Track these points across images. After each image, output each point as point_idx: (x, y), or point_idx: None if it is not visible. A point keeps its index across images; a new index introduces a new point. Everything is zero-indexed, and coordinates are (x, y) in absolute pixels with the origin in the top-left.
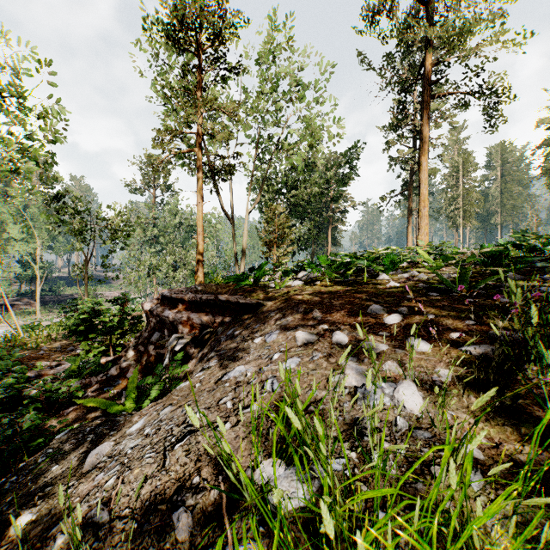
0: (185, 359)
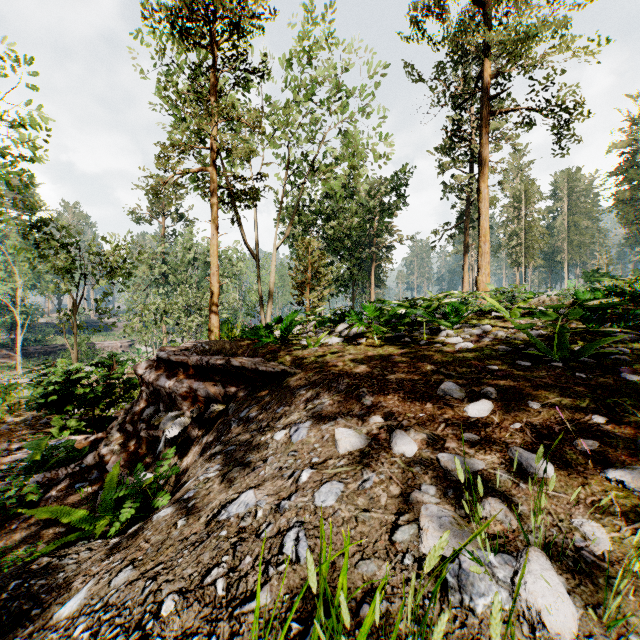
0: (185, 445)
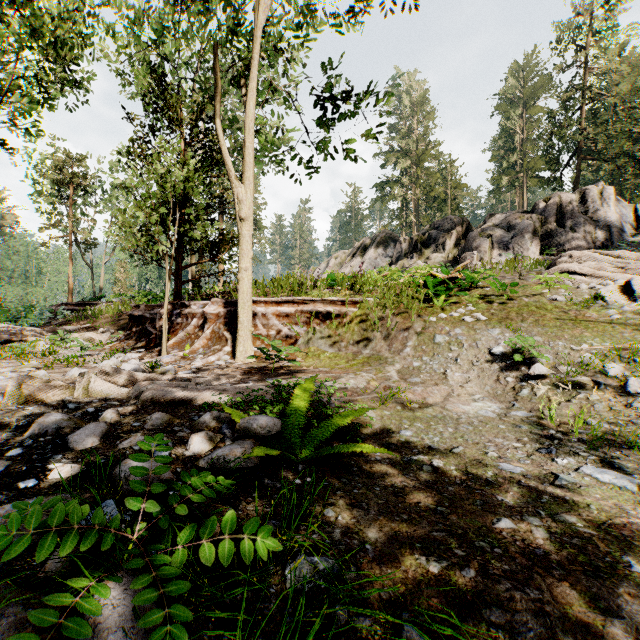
0: None
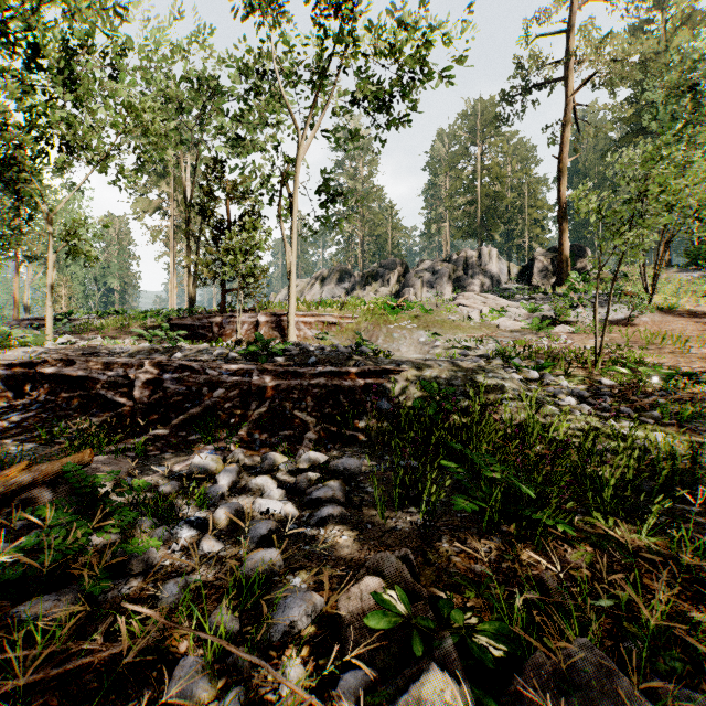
0: None
